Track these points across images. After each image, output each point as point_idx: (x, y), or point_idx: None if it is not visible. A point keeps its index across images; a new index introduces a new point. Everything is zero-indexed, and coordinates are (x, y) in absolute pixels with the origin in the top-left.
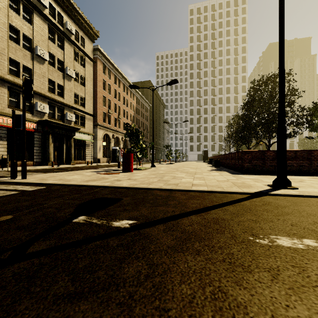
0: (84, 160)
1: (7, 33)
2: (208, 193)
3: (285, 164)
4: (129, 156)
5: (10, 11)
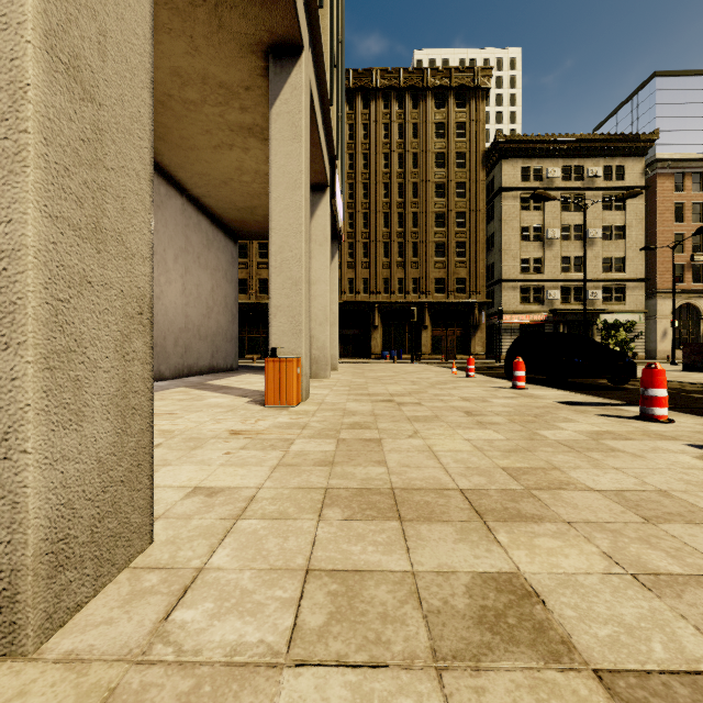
0: None
1: (519, 236)
2: None
3: None
4: None
5: (521, 213)
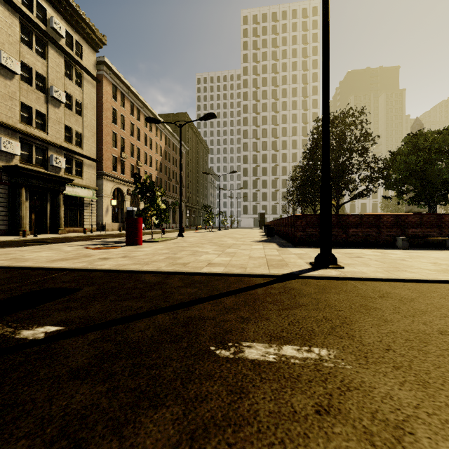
0: (81, 226)
1: None
2: (221, 276)
3: (330, 235)
4: (136, 222)
5: None
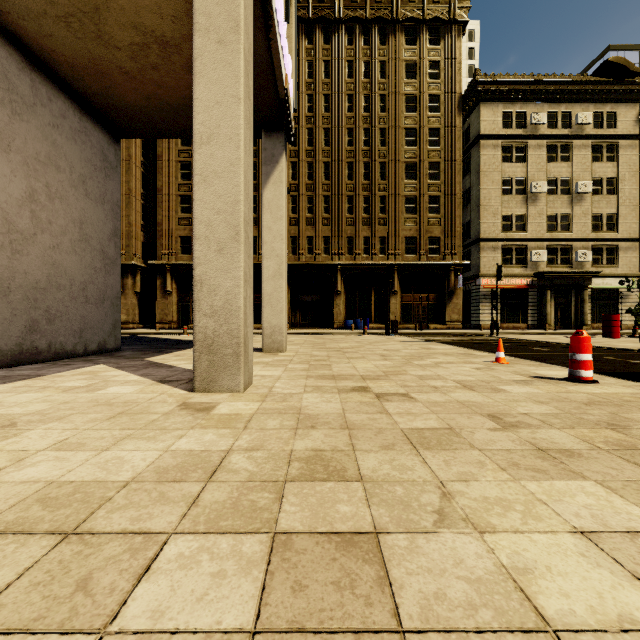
0: None
1: (500, 190)
2: None
3: None
4: (610, 319)
5: (502, 164)
